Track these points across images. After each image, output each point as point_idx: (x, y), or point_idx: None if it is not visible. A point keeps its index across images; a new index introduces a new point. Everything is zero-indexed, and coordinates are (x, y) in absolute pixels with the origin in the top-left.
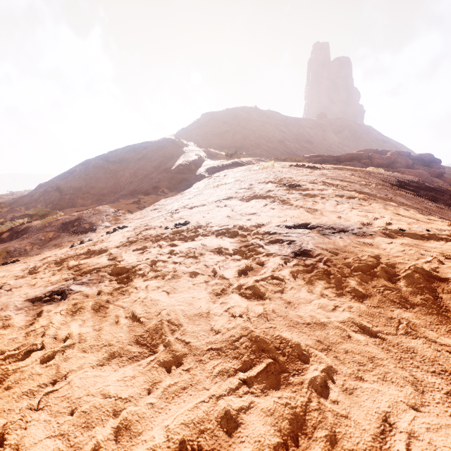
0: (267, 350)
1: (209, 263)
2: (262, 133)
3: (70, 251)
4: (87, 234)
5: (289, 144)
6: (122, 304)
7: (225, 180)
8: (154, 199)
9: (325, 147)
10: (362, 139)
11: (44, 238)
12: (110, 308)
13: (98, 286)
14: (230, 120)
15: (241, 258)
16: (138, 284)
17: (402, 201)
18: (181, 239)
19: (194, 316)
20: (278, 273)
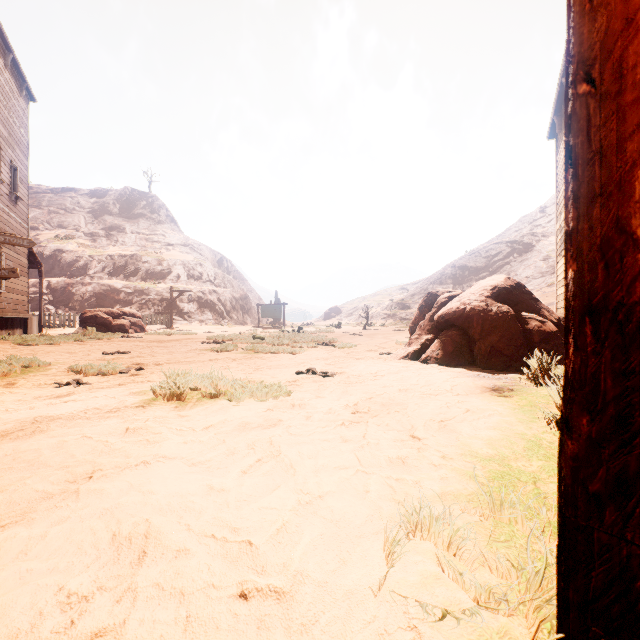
0: None
1: None
2: None
3: None
4: None
5: None
6: None
7: None
8: None
9: None
10: None
11: None
12: None
13: None
14: None
15: None
16: None
17: None
18: None
19: None
20: None
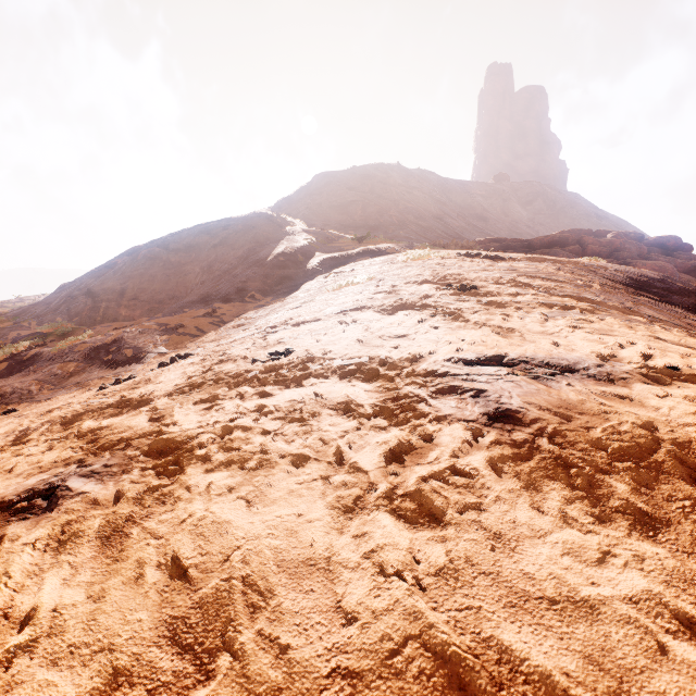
0: (473, 692)
1: (329, 434)
2: (409, 205)
3: (92, 400)
4: (130, 366)
5: (450, 221)
6: (156, 526)
7: (352, 279)
8: (239, 309)
9: (507, 227)
10: (564, 214)
11: (60, 372)
12: (133, 536)
13: (118, 481)
14: (359, 185)
15: (388, 424)
16: (193, 479)
17: (650, 314)
18: (278, 383)
19: (299, 565)
20: (465, 462)
